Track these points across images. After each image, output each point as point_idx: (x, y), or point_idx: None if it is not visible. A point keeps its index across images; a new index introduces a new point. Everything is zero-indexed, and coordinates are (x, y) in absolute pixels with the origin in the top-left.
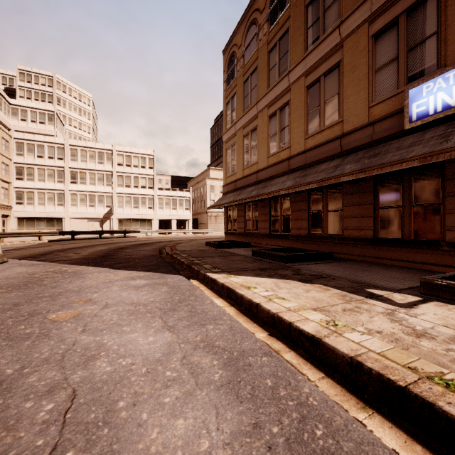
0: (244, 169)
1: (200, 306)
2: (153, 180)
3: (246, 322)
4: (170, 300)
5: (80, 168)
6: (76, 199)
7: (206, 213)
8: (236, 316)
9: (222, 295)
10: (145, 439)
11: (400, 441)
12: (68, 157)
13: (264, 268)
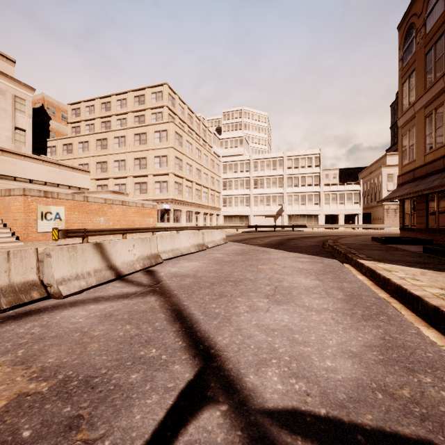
0: (425, 155)
1: (343, 275)
2: (319, 178)
3: (376, 289)
4: (323, 270)
5: (260, 176)
6: (257, 200)
7: (381, 206)
8: (370, 285)
9: (367, 275)
10: (302, 300)
11: (436, 336)
12: (252, 169)
13: (424, 262)
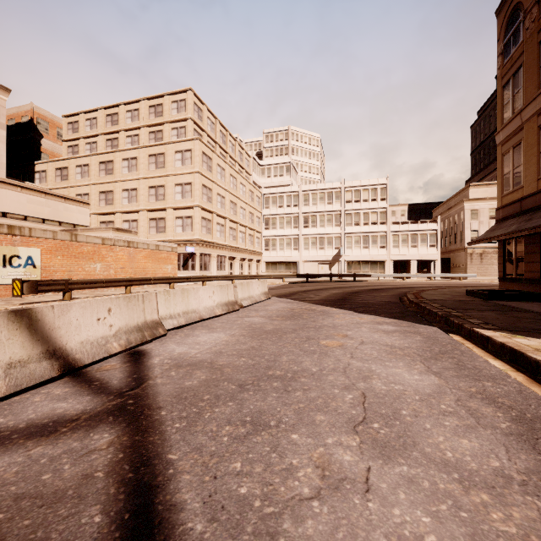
0: (539, 179)
1: (469, 361)
2: (386, 214)
3: None
4: (428, 349)
5: (311, 211)
6: (308, 243)
7: (463, 250)
8: (527, 384)
9: (502, 357)
10: (432, 438)
11: None
12: (301, 203)
13: None
